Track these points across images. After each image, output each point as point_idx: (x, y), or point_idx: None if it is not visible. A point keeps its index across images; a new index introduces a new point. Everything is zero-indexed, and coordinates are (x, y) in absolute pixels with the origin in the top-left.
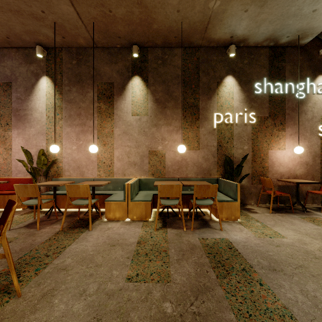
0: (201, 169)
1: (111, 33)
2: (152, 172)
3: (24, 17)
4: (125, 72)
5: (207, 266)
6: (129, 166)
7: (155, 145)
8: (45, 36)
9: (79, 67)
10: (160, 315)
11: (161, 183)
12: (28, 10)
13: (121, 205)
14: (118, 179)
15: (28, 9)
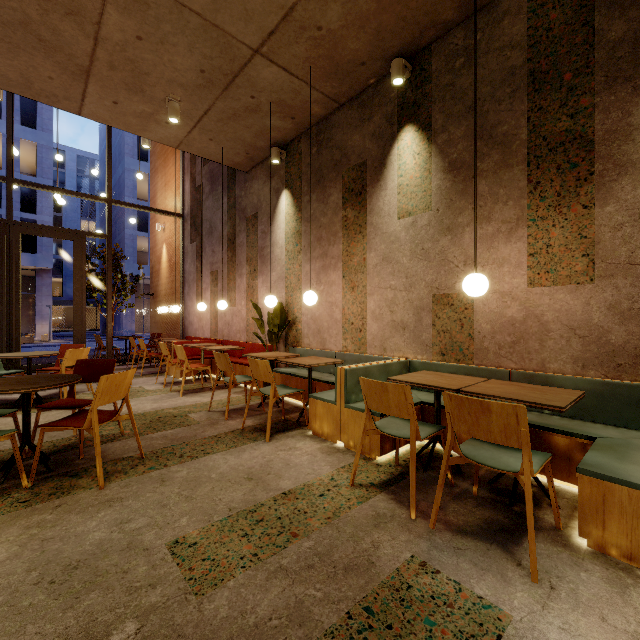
0: (601, 348)
1: (346, 66)
2: (440, 349)
3: (243, 118)
4: (385, 129)
5: (303, 634)
6: (393, 332)
7: (447, 279)
8: (275, 130)
9: (320, 156)
10: (99, 632)
11: (412, 378)
12: (241, 106)
13: (330, 410)
14: (372, 359)
15: (240, 105)
